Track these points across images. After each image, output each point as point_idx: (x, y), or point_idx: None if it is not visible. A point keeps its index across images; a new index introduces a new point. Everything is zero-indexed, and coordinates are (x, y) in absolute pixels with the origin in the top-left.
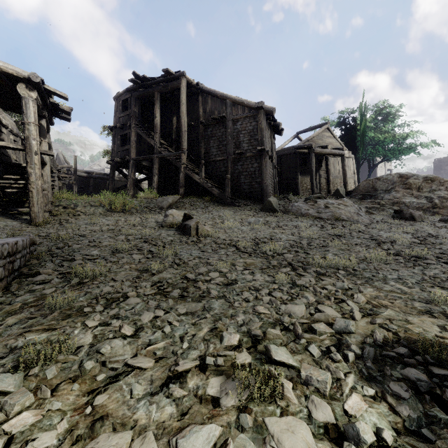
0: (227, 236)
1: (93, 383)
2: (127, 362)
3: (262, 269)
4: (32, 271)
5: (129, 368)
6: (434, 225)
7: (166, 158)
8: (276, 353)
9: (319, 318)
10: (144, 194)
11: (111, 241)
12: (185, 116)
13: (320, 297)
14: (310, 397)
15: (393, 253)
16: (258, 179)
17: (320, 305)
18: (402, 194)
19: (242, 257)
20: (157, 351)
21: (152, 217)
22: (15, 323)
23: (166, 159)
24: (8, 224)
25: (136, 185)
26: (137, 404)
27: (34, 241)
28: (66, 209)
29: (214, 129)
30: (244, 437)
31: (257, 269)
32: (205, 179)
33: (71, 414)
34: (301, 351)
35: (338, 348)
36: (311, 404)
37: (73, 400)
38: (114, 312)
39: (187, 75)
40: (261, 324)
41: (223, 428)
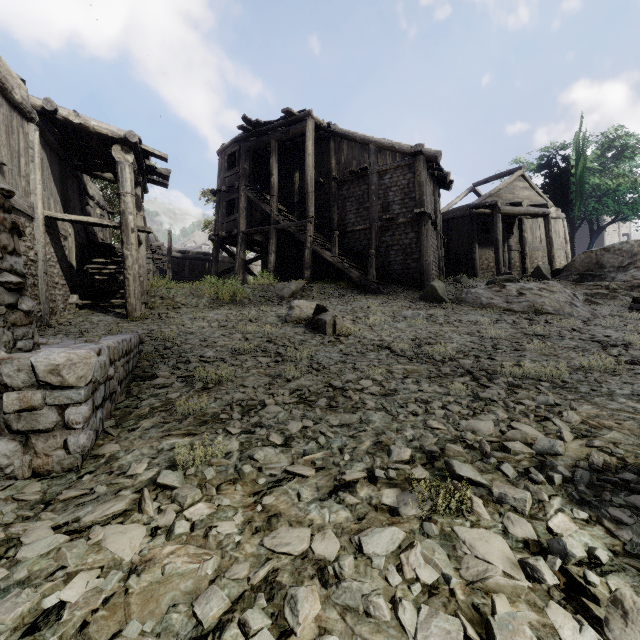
0: (376, 335)
1: (255, 486)
2: (286, 468)
3: (429, 377)
4: (148, 373)
5: (289, 475)
6: None
7: (285, 230)
8: (461, 469)
9: (513, 436)
10: (258, 280)
11: (226, 341)
12: (311, 171)
13: (513, 414)
14: (505, 514)
15: (627, 360)
16: (416, 255)
17: (515, 422)
18: None
19: (400, 362)
20: (316, 460)
21: (272, 310)
22: (151, 427)
23: (285, 230)
24: (102, 319)
25: (246, 267)
26: (308, 507)
27: (142, 339)
28: (164, 300)
29: (352, 186)
30: (431, 542)
31: (422, 378)
32: (340, 257)
33: (242, 510)
34: (491, 470)
35: (540, 471)
36: (506, 521)
37: (240, 499)
38: (255, 420)
39: (314, 115)
40: (436, 440)
41: (406, 534)
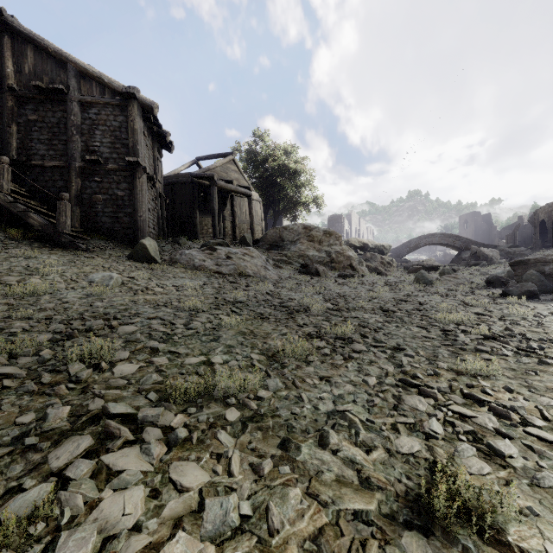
0: (4, 317)
1: None
2: None
3: None
4: None
5: None
6: (336, 281)
7: None
8: None
9: None
10: None
11: None
12: None
13: None
14: None
15: (313, 333)
16: (129, 209)
17: None
18: (307, 246)
19: None
20: None
21: None
22: None
23: None
24: None
25: None
26: None
27: None
28: None
29: (41, 108)
30: None
31: None
32: (12, 195)
33: None
34: None
35: None
36: None
37: None
38: None
39: None
40: None
41: None
